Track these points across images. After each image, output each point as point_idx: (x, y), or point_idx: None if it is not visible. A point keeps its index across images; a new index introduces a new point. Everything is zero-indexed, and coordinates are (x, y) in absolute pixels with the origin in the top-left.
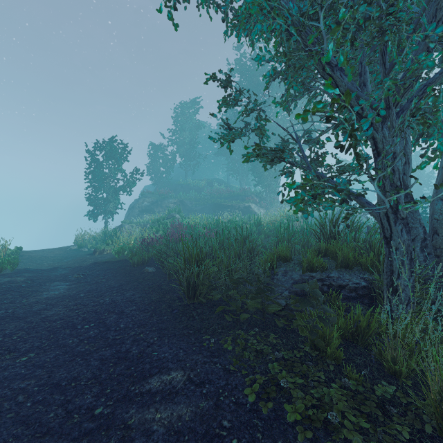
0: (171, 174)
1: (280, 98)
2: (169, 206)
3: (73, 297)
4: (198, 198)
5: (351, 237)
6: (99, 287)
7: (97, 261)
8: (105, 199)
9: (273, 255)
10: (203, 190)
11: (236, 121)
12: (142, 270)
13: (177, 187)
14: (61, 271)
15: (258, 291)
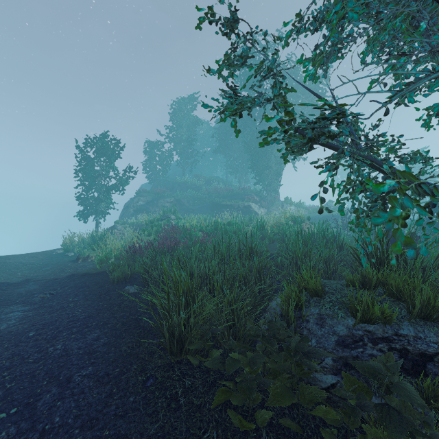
0: (168, 172)
1: (312, 51)
2: (164, 206)
3: (17, 337)
4: (195, 197)
5: (418, 263)
6: (60, 318)
7: (75, 273)
8: (96, 198)
9: (289, 275)
10: (201, 188)
11: (245, 85)
12: (122, 289)
13: (174, 185)
14: (31, 286)
15: (291, 380)
